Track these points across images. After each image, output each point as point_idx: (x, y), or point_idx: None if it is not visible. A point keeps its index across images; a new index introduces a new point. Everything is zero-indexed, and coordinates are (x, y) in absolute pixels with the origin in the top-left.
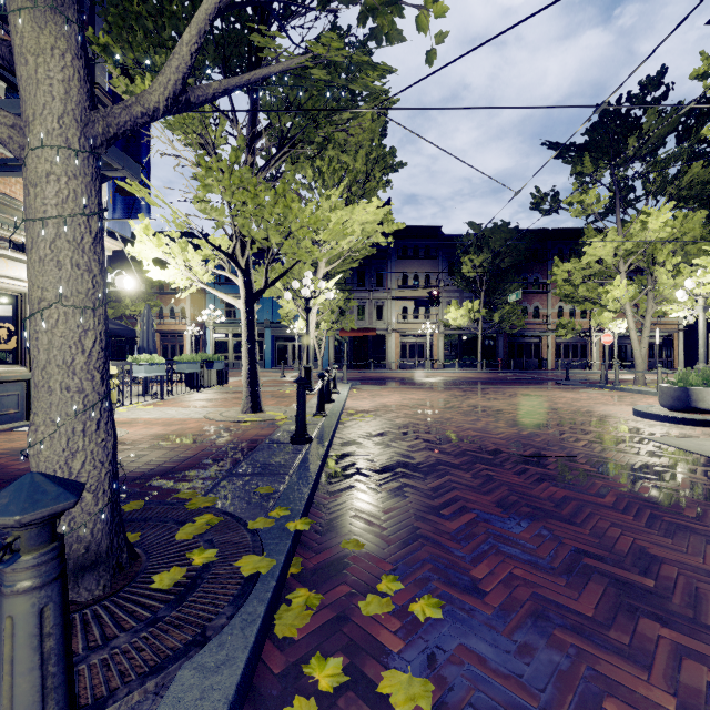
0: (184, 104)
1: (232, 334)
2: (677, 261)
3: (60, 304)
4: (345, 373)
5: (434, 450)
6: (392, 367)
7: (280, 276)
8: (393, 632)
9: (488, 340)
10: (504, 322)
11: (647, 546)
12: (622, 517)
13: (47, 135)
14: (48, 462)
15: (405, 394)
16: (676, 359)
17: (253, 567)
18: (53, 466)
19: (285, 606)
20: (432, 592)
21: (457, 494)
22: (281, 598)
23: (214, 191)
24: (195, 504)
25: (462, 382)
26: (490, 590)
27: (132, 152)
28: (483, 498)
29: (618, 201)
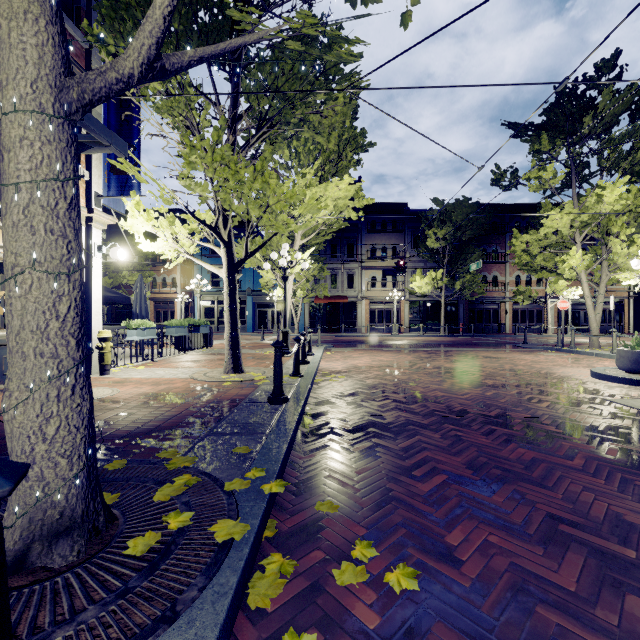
0: (159, 71)
1: (217, 301)
2: (631, 231)
3: (33, 269)
4: (319, 336)
5: (403, 410)
6: (362, 331)
7: (259, 247)
8: (368, 605)
9: (450, 306)
10: (465, 289)
11: (622, 512)
12: (594, 481)
13: (20, 100)
14: (21, 427)
15: (374, 356)
16: (626, 324)
17: (227, 533)
18: (27, 432)
19: (259, 573)
20: (407, 560)
21: (427, 454)
22: (255, 564)
23: (198, 168)
24: (175, 463)
25: (426, 345)
26: (466, 559)
27: (125, 135)
28: (453, 459)
29: (574, 176)
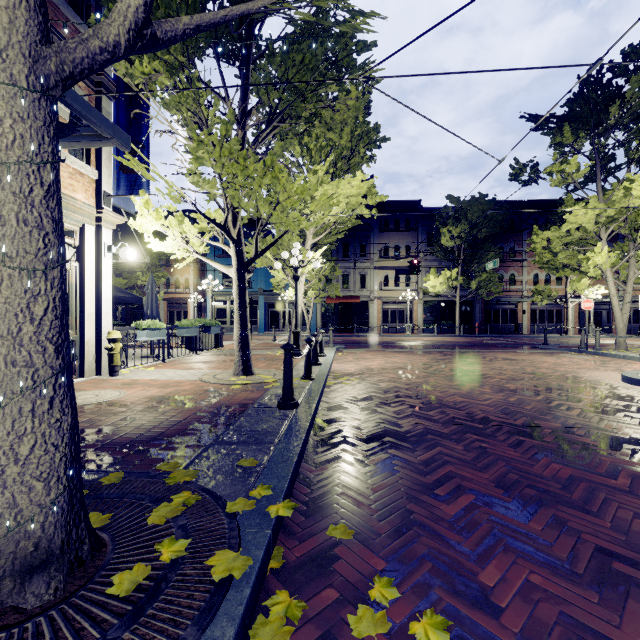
0: (150, 40)
1: (229, 301)
2: None
3: (3, 265)
4: (331, 337)
5: (421, 417)
6: (374, 331)
7: (269, 246)
8: None
9: (465, 306)
10: (481, 289)
11: None
12: None
13: None
14: None
15: (388, 357)
16: None
17: (226, 568)
18: None
19: (262, 617)
20: (434, 605)
21: (450, 469)
22: (258, 604)
23: (205, 163)
24: (175, 478)
25: (441, 345)
26: (506, 605)
27: (134, 133)
28: (479, 476)
29: (599, 169)
